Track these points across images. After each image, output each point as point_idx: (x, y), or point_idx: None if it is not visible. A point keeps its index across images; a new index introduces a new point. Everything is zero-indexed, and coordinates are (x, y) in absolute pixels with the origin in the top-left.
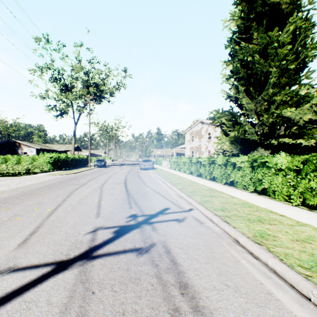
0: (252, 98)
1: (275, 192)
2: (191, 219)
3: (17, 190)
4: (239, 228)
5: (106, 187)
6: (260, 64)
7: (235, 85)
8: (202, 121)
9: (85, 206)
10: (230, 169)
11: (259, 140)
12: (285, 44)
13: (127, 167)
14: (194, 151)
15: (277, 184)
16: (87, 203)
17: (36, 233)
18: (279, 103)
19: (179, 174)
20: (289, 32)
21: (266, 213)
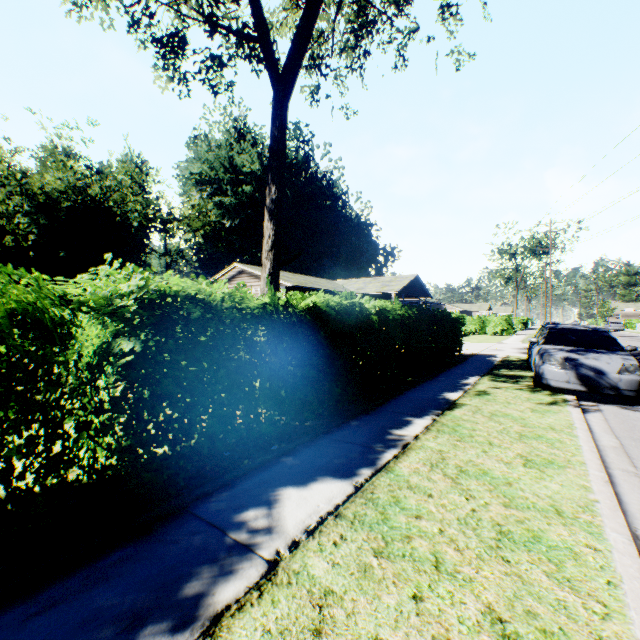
0: None
1: None
2: None
3: None
4: None
5: None
6: None
7: None
8: None
9: None
10: None
11: None
12: None
13: None
14: None
15: None
16: None
17: None
18: None
19: None
20: None
21: None
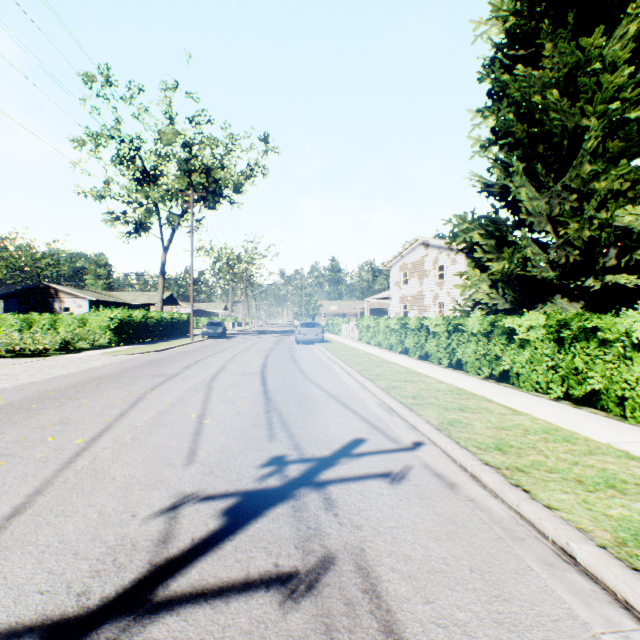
0: (539, 188)
1: (625, 403)
2: (423, 474)
3: (27, 390)
4: (565, 511)
5: (220, 384)
6: (560, 111)
7: (500, 161)
8: (426, 241)
9: (165, 431)
10: (499, 344)
11: (558, 280)
12: (618, 66)
13: (268, 337)
14: (408, 305)
15: (629, 383)
16: (172, 424)
17: (27, 510)
18: (603, 197)
19: (379, 354)
20: (625, 38)
21: (620, 462)
